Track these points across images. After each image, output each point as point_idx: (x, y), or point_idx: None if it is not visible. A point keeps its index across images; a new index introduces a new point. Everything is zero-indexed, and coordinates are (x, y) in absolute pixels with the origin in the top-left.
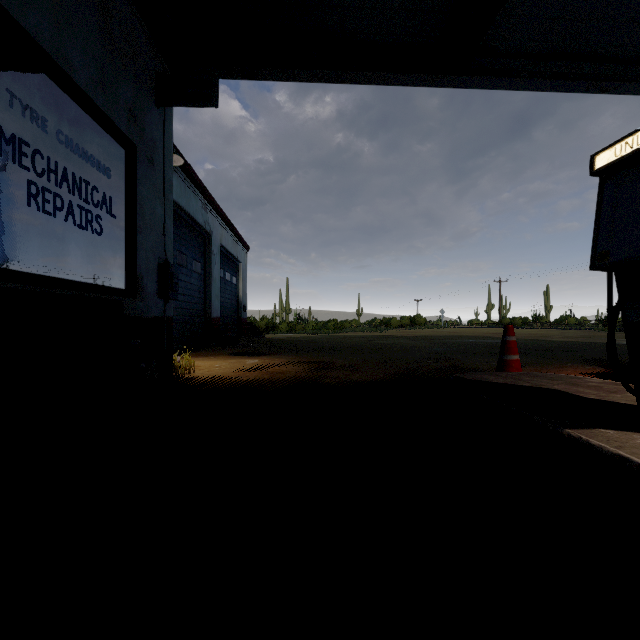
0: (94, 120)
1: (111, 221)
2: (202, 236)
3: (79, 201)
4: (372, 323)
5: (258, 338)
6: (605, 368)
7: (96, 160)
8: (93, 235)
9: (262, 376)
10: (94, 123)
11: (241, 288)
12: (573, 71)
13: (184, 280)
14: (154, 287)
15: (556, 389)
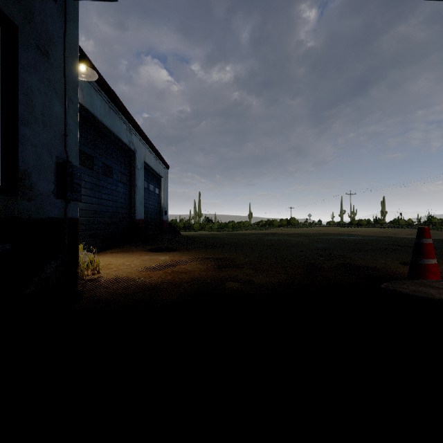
0: None
1: None
2: (128, 154)
3: None
4: (259, 223)
5: (175, 235)
6: None
7: None
8: None
9: (165, 277)
10: None
11: (162, 197)
12: None
13: (110, 188)
14: (50, 187)
15: None
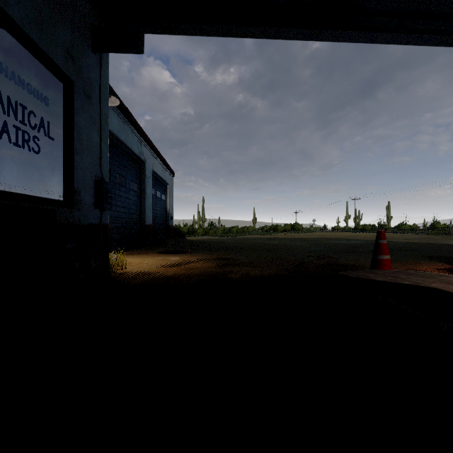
0: (31, 53)
1: (49, 142)
2: (138, 163)
3: (15, 122)
4: (264, 228)
5: (181, 240)
6: (451, 264)
7: (33, 88)
8: (30, 153)
9: (180, 271)
10: (31, 56)
11: (168, 203)
12: (429, 27)
13: (123, 196)
14: (91, 199)
15: (436, 288)
